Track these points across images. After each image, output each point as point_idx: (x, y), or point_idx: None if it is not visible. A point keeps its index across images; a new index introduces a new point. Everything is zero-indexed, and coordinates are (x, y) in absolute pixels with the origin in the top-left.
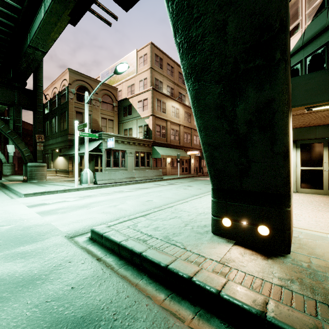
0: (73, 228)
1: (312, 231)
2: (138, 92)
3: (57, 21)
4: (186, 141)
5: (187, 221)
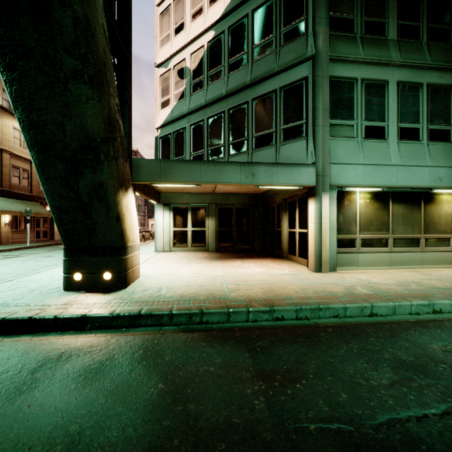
0: None
1: (154, 274)
2: None
3: None
4: None
5: (36, 288)
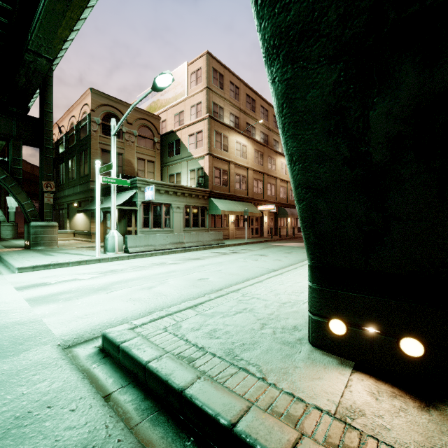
0: (75, 329)
1: None
2: (189, 122)
3: (66, 10)
4: (256, 191)
5: (265, 319)
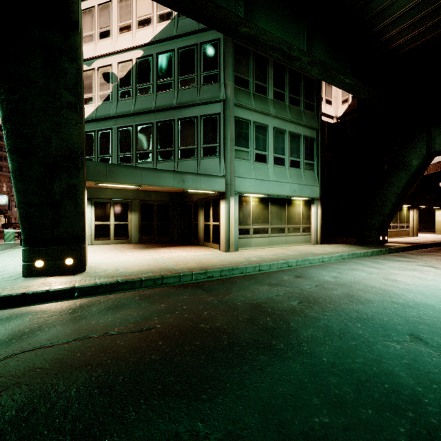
0: None
1: (99, 261)
2: None
3: None
4: None
5: None
